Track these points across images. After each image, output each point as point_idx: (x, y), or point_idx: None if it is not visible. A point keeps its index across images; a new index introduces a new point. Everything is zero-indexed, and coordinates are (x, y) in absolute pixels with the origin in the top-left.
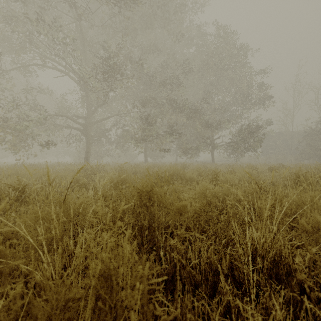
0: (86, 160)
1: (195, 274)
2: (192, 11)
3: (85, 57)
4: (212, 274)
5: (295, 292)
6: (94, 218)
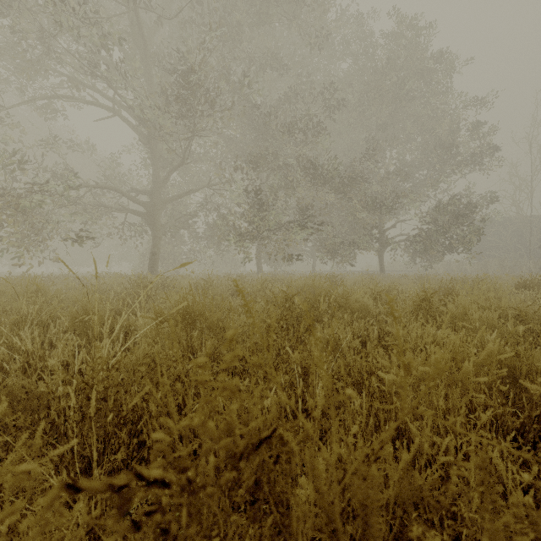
0: (150, 269)
1: None
2: None
3: (148, 82)
4: None
5: None
6: None
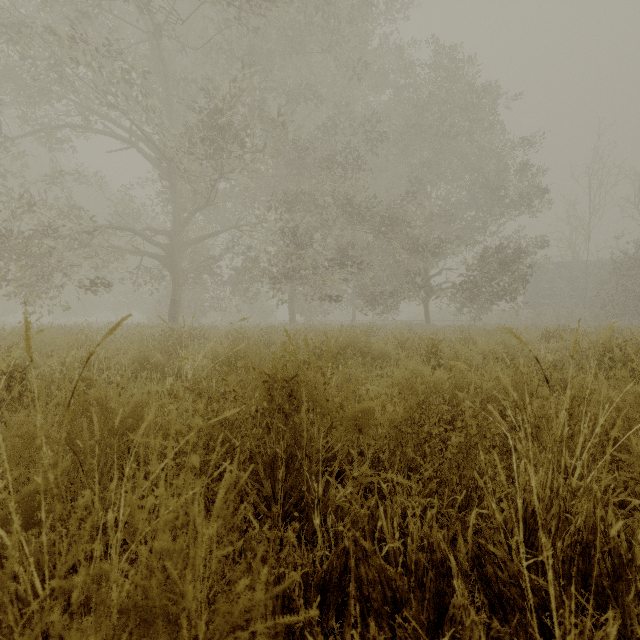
0: (171, 319)
1: (393, 575)
2: (385, 17)
3: (169, 111)
4: (435, 574)
5: (633, 620)
6: (168, 439)
